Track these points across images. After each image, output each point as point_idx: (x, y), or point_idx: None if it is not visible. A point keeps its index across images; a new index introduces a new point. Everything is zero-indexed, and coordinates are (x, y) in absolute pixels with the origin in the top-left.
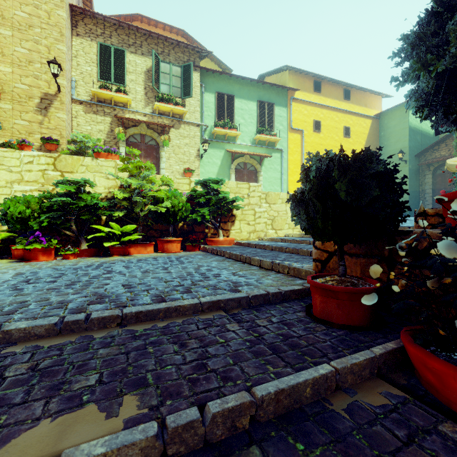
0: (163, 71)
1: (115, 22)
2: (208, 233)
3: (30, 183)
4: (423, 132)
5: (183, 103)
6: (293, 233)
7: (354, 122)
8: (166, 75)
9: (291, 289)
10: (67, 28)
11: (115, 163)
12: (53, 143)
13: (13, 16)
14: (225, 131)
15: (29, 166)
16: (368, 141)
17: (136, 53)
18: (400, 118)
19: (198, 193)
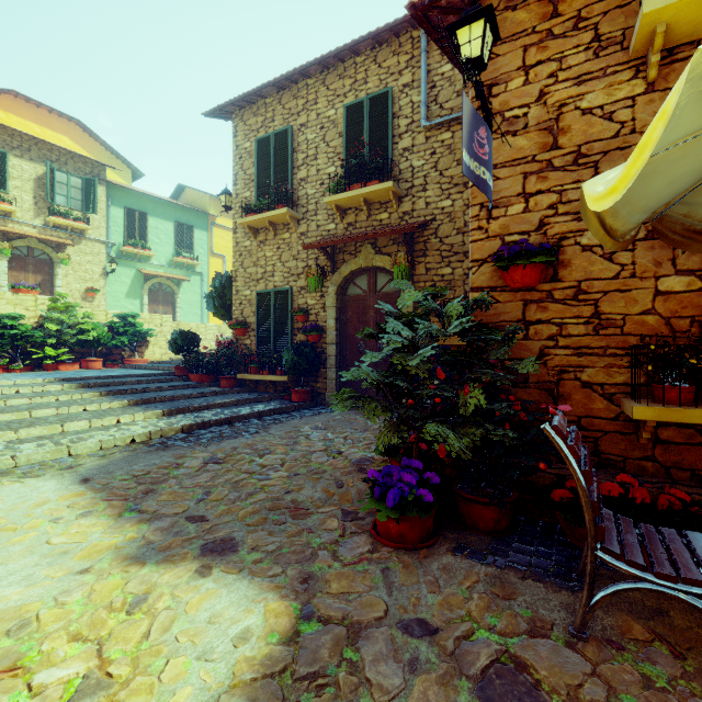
0: (60, 181)
1: None
2: (125, 355)
3: None
4: None
5: (85, 220)
6: None
7: None
8: (62, 185)
9: (172, 372)
10: None
11: (35, 297)
12: None
13: None
14: (137, 251)
15: None
16: None
17: (23, 158)
18: None
19: (118, 325)
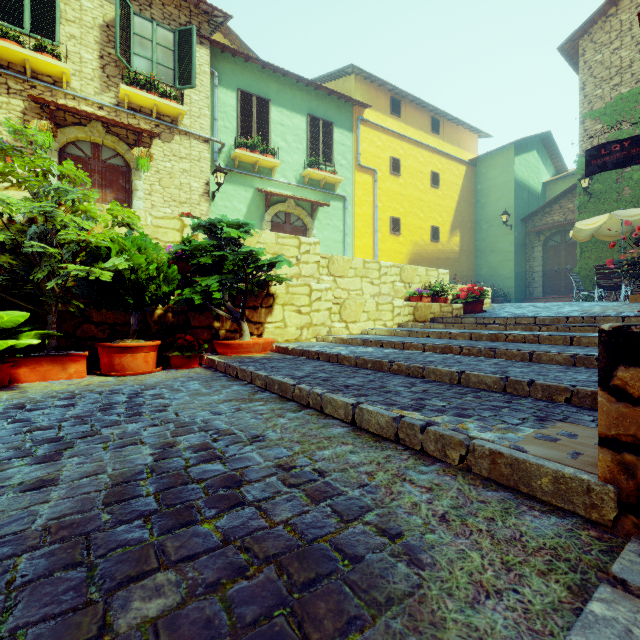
0: (139, 33)
1: None
2: (221, 329)
3: None
4: (530, 189)
5: (177, 97)
6: (377, 329)
7: (444, 167)
8: (144, 40)
9: None
10: None
11: None
12: None
13: None
14: (254, 157)
15: None
16: (461, 195)
17: None
18: (503, 166)
19: (197, 244)
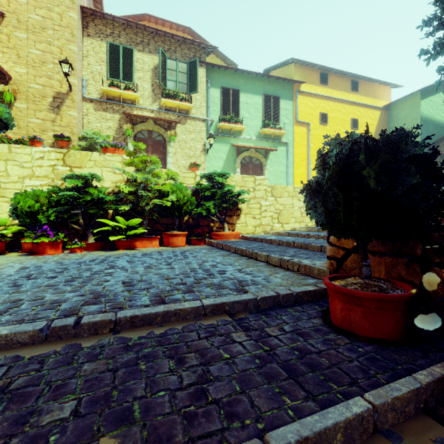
0: (170, 68)
1: (123, 22)
2: (214, 226)
3: (41, 178)
4: (436, 122)
5: (189, 99)
6: (300, 227)
7: (362, 114)
8: (172, 71)
9: (304, 290)
10: (78, 29)
11: (122, 157)
12: (64, 140)
13: (28, 20)
14: (230, 126)
15: (40, 162)
16: (376, 132)
17: (144, 51)
18: (411, 108)
19: (204, 186)
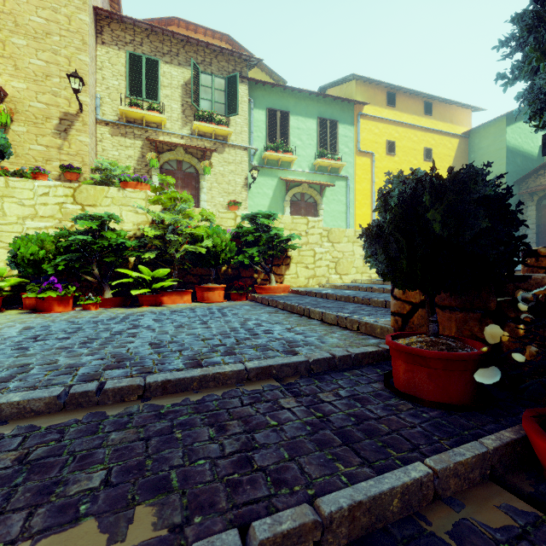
0: (204, 84)
1: (147, 27)
2: (258, 278)
3: (45, 219)
4: (525, 153)
5: (227, 122)
6: (362, 279)
7: (437, 142)
8: (207, 89)
9: (364, 351)
10: (90, 35)
11: (145, 194)
12: (74, 172)
13: (27, 23)
14: (278, 155)
15: (44, 199)
16: (454, 165)
17: (172, 64)
18: (495, 136)
19: (246, 229)
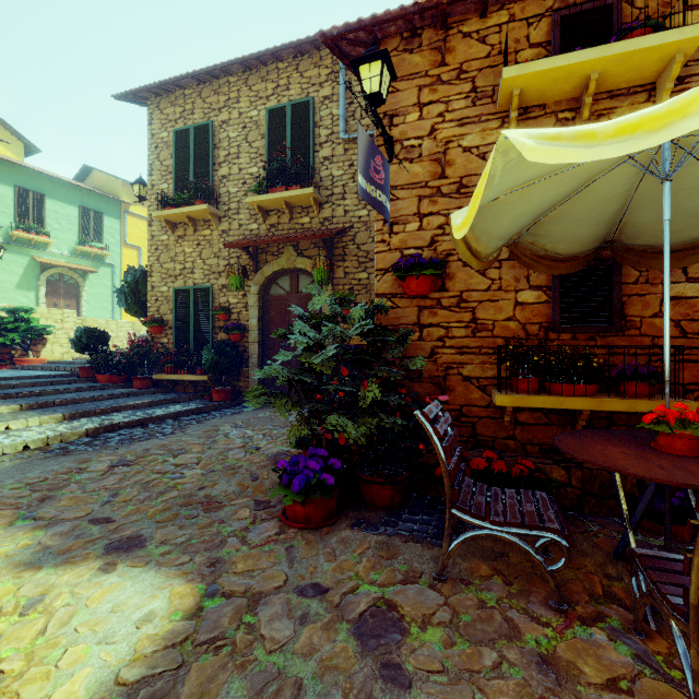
0: None
1: None
2: (16, 354)
3: None
4: None
5: None
6: None
7: None
8: None
9: (75, 373)
10: None
11: None
12: None
13: None
14: (31, 237)
15: None
16: None
17: None
18: None
19: (6, 320)
